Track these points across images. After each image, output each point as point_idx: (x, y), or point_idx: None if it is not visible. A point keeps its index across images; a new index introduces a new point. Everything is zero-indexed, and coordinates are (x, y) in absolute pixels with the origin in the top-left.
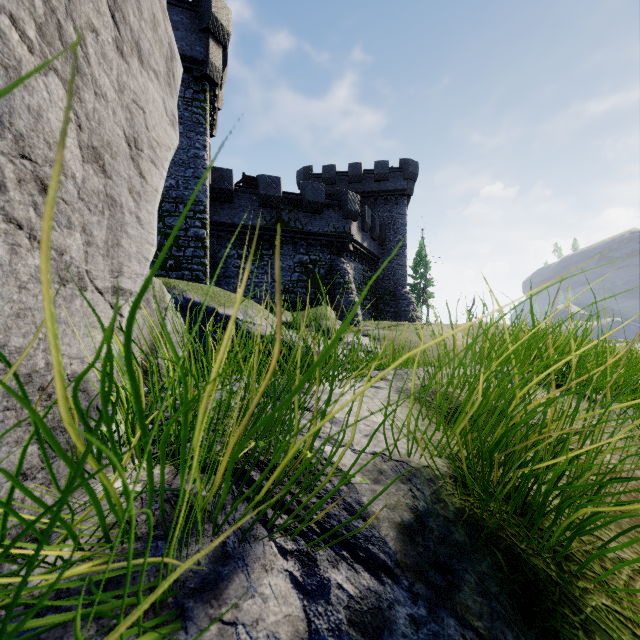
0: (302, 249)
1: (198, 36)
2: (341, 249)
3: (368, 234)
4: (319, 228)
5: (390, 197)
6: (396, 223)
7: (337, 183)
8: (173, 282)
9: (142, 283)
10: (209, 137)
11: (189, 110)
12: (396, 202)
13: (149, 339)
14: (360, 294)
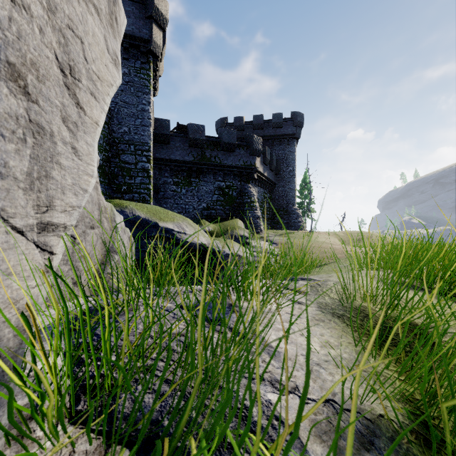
0: (220, 177)
1: (144, 22)
2: (248, 177)
3: (268, 166)
4: (232, 162)
5: (283, 139)
6: (288, 158)
7: (245, 129)
8: (125, 203)
9: (95, 207)
10: (152, 96)
11: (138, 76)
12: (288, 143)
13: (102, 253)
14: (262, 210)
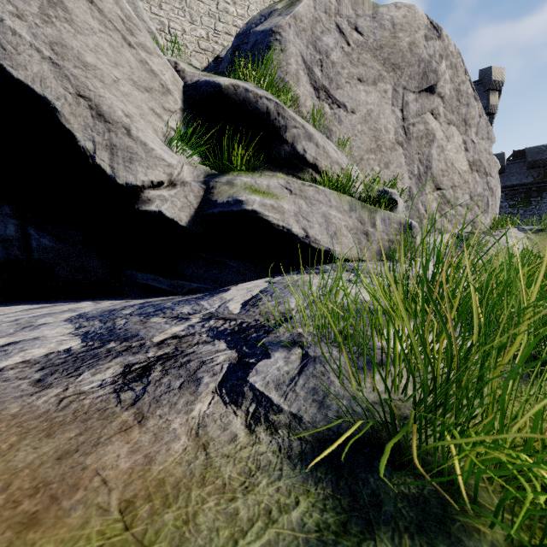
0: None
1: (482, 95)
2: None
3: None
4: None
5: None
6: None
7: None
8: None
9: None
10: None
11: None
12: None
13: None
14: None
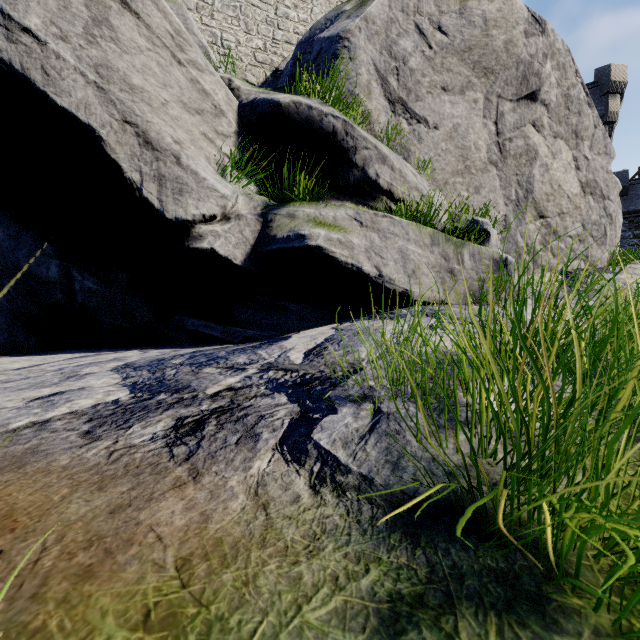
0: None
1: (599, 101)
2: None
3: None
4: None
5: None
6: None
7: None
8: None
9: None
10: None
11: None
12: None
13: None
14: None
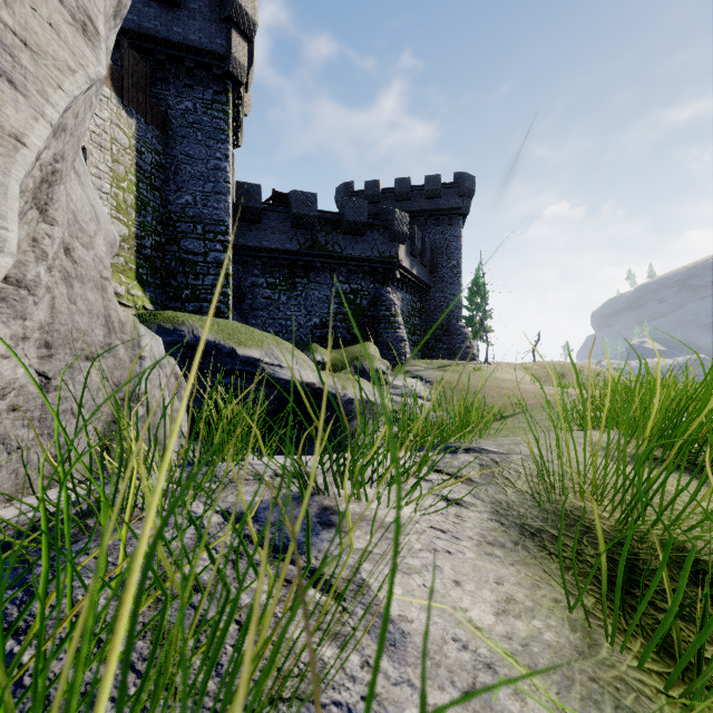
0: (341, 277)
1: (219, 27)
2: (386, 277)
3: (417, 259)
4: (361, 252)
5: (443, 217)
6: (450, 247)
7: (382, 201)
8: (182, 316)
9: (98, 322)
10: (234, 147)
11: (208, 114)
12: (450, 223)
13: (112, 403)
14: (408, 328)
